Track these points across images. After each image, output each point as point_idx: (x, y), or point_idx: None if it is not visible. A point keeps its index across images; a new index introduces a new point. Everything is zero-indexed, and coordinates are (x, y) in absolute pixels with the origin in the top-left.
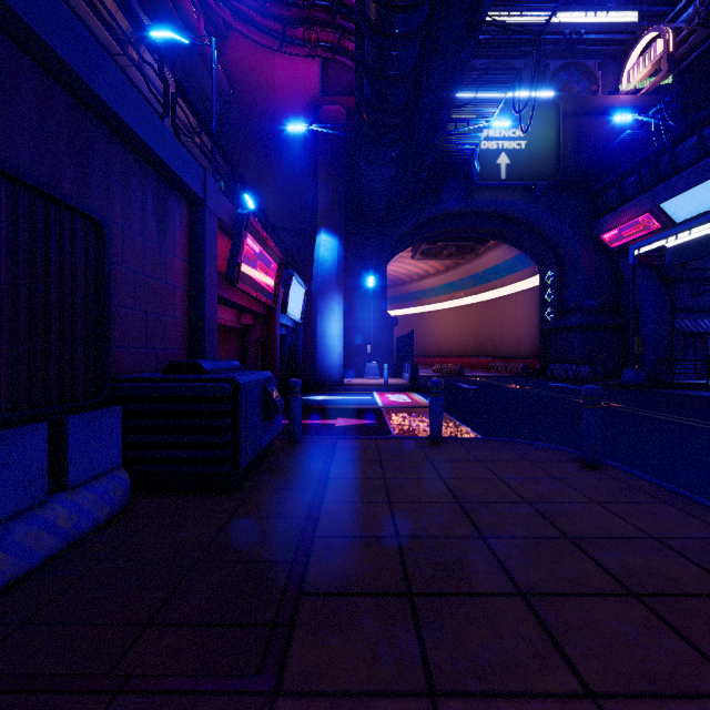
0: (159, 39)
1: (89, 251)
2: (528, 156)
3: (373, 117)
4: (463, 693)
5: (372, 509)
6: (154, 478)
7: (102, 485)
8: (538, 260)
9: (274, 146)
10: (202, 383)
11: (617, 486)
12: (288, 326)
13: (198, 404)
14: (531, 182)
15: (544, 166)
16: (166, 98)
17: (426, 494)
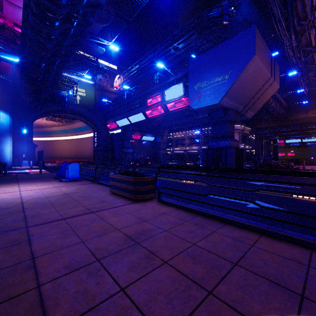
0: None
1: None
2: (86, 98)
3: (26, 88)
4: (33, 179)
5: (26, 177)
6: None
7: None
8: (93, 128)
9: None
10: None
11: None
12: None
13: None
14: (87, 106)
15: (91, 103)
16: None
17: (35, 176)
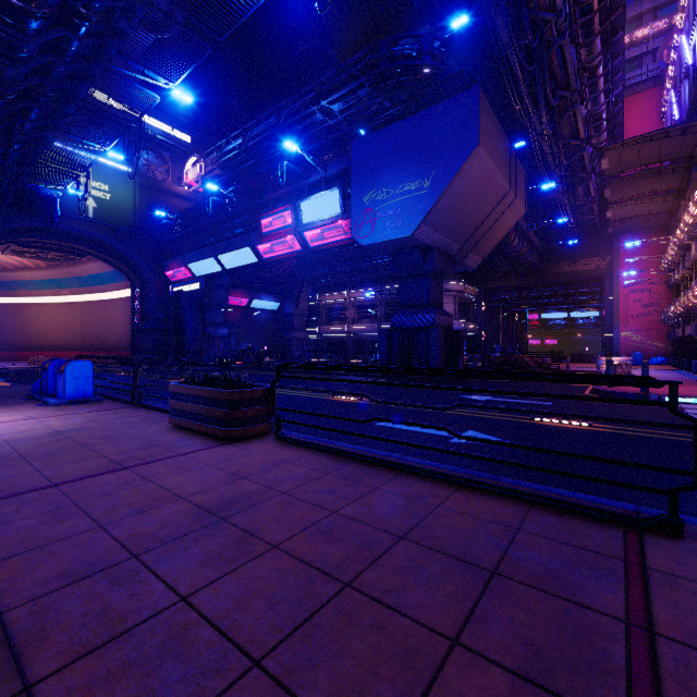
0: None
1: None
2: (112, 206)
3: None
4: None
5: None
6: None
7: None
8: (130, 278)
9: None
10: None
11: None
12: None
13: None
14: (115, 226)
15: (125, 217)
16: None
17: None
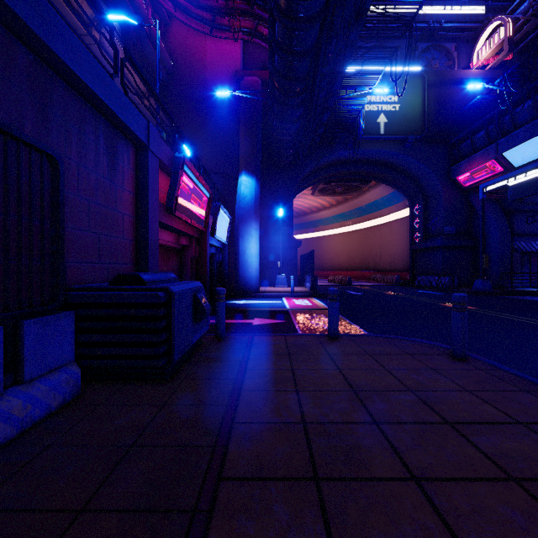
0: (114, 21)
1: (44, 181)
2: (401, 116)
3: (282, 84)
4: None
5: (282, 397)
6: (103, 370)
7: (55, 378)
8: (408, 196)
9: (206, 108)
10: (141, 291)
11: (483, 376)
12: (217, 247)
13: (137, 309)
14: (404, 136)
15: (413, 124)
16: (116, 61)
17: (327, 383)
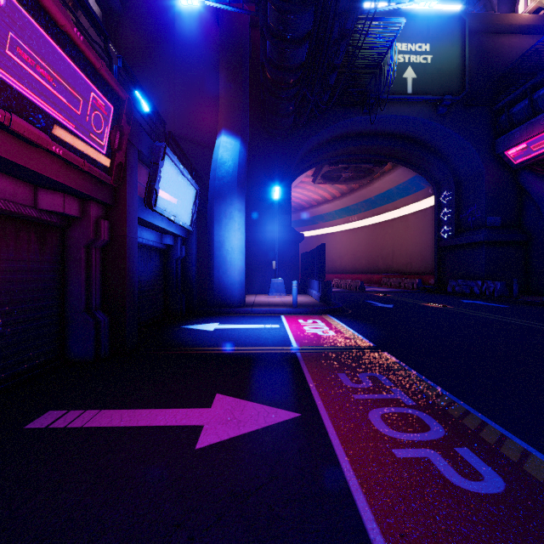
0: None
1: None
2: (434, 71)
3: None
4: None
5: None
6: None
7: None
8: (434, 181)
9: (174, 50)
10: None
11: None
12: (174, 234)
13: None
14: (438, 96)
15: (449, 82)
16: None
17: None
